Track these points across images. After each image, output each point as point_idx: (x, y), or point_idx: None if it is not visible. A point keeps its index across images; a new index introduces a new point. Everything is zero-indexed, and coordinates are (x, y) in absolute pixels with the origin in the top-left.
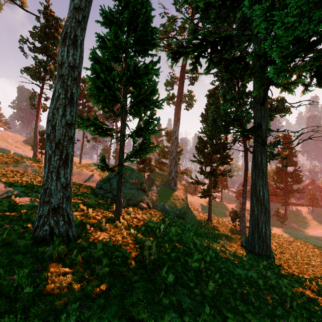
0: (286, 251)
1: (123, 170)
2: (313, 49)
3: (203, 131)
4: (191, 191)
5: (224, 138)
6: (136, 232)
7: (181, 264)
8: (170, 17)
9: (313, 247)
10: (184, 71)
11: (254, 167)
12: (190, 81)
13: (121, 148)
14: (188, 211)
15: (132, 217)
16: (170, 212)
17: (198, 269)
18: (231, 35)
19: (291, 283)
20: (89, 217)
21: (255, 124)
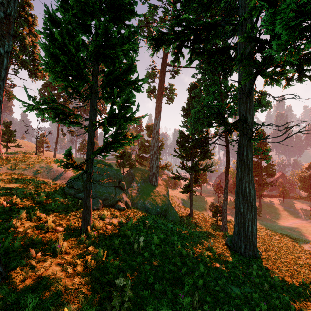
0: (270, 248)
1: (92, 167)
2: (305, 36)
3: (184, 125)
4: (172, 185)
5: (206, 132)
6: (105, 253)
7: (168, 302)
8: (151, 4)
9: (291, 240)
10: (166, 63)
11: (239, 162)
12: (172, 75)
13: (89, 140)
14: (170, 208)
15: (106, 223)
16: (151, 210)
17: (191, 303)
18: (215, 23)
19: (291, 296)
20: (47, 229)
21: (241, 117)
